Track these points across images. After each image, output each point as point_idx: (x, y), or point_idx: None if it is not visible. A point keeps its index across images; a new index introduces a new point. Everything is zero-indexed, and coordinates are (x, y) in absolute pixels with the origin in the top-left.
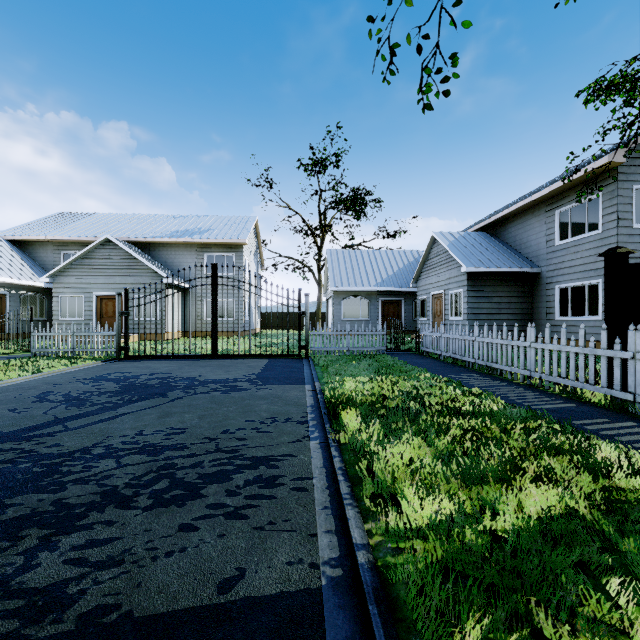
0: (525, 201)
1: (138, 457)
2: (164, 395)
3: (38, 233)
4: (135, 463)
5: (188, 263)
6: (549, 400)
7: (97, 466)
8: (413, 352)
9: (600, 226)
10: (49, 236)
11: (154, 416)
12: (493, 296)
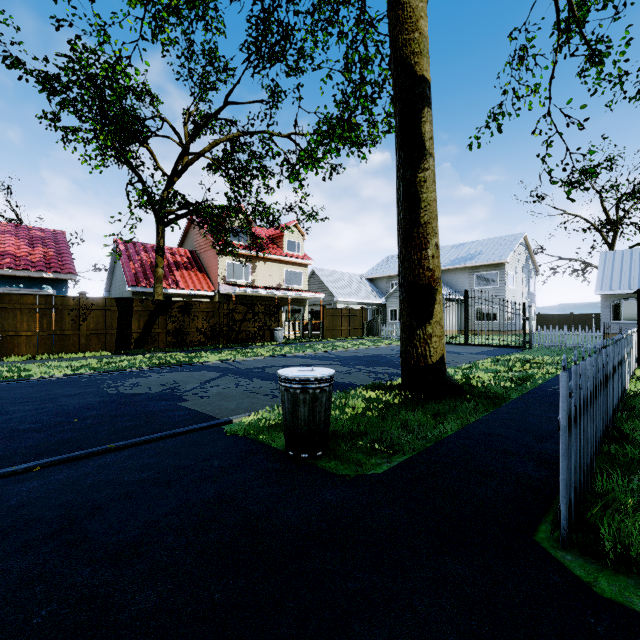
0: None
1: None
2: None
3: (379, 273)
4: None
5: (462, 282)
6: None
7: None
8: None
9: None
10: (384, 274)
11: None
12: None
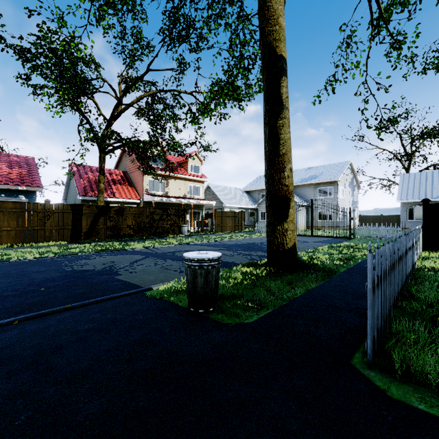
0: None
1: None
2: None
3: (253, 187)
4: None
5: (309, 193)
6: None
7: None
8: None
9: None
10: (256, 188)
11: None
12: None
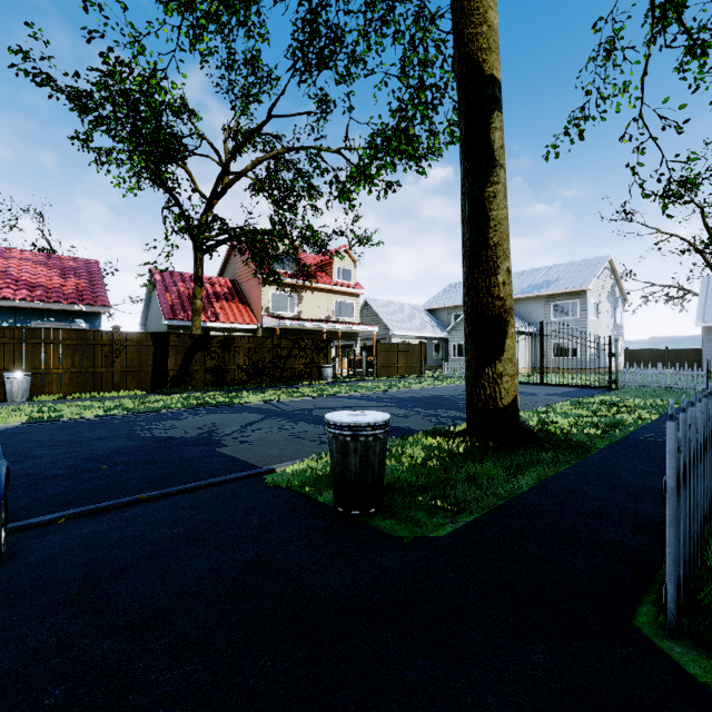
0: None
1: None
2: None
3: (440, 303)
4: None
5: (536, 312)
6: None
7: None
8: None
9: None
10: (446, 304)
11: None
12: None
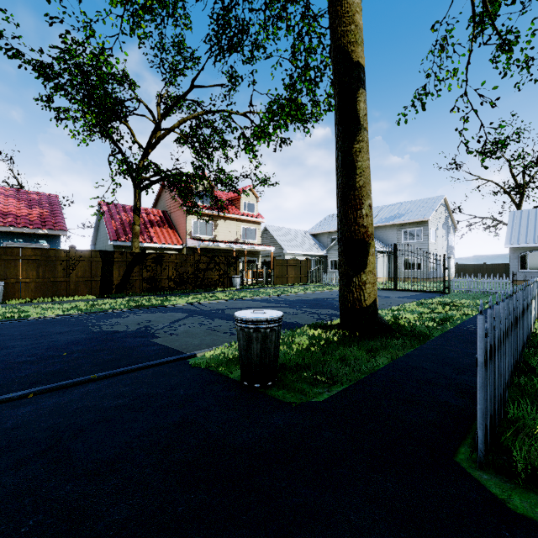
0: None
1: None
2: None
3: (321, 229)
4: None
5: (391, 237)
6: None
7: None
8: None
9: None
10: (325, 230)
11: None
12: None
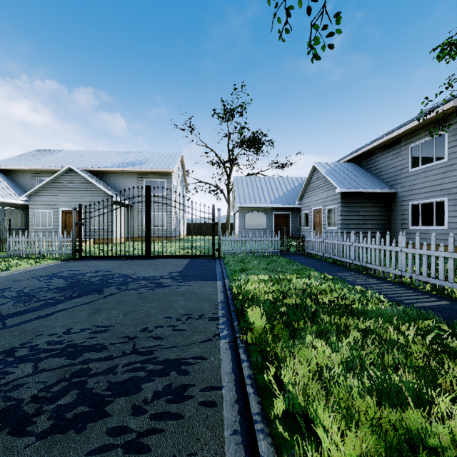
0: (385, 138)
1: (56, 360)
2: (100, 291)
3: (20, 164)
4: (51, 368)
5: (131, 186)
6: (424, 298)
7: (13, 372)
8: (300, 253)
9: (445, 156)
10: (27, 166)
11: (86, 313)
12: (360, 210)
